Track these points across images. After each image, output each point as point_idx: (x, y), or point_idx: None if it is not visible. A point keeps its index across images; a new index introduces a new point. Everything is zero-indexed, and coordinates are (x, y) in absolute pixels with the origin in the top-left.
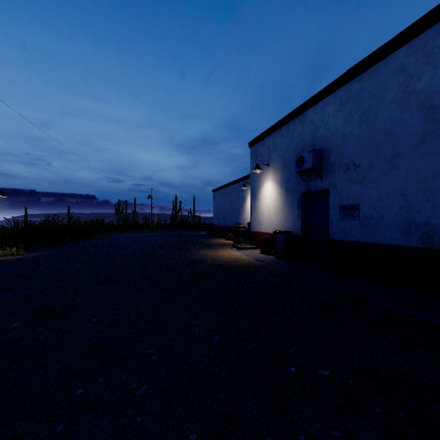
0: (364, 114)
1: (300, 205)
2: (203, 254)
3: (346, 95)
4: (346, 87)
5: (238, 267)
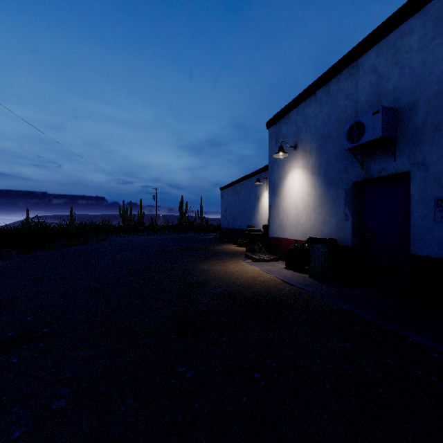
0: None
1: (349, 201)
2: (206, 268)
3: None
4: None
5: (259, 299)
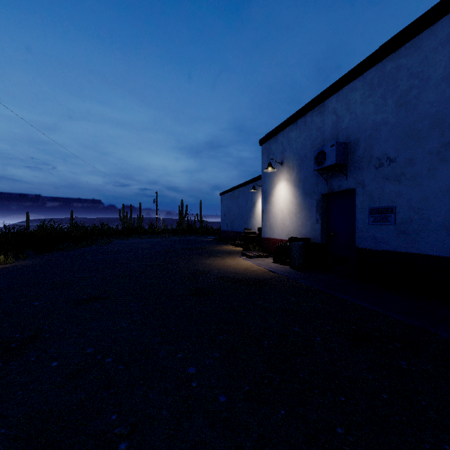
0: (401, 97)
1: (319, 208)
2: (208, 263)
3: (377, 76)
4: (377, 67)
5: (248, 280)
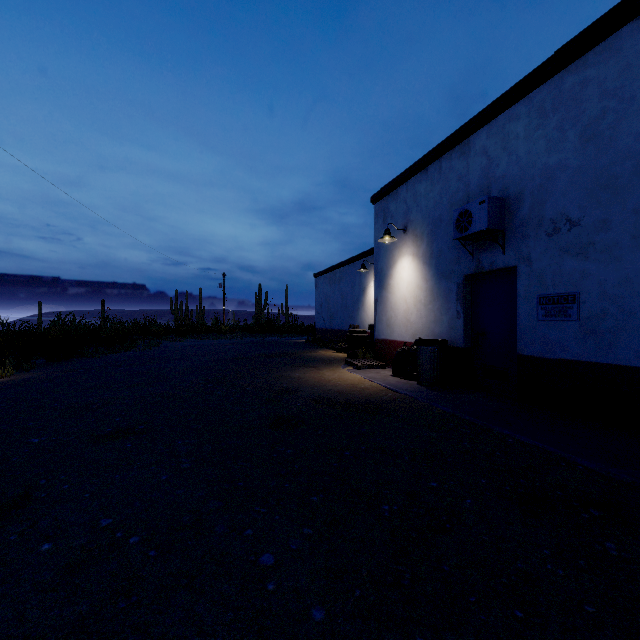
0: (589, 128)
1: (461, 296)
2: (297, 376)
3: (551, 97)
4: (551, 84)
5: (357, 404)
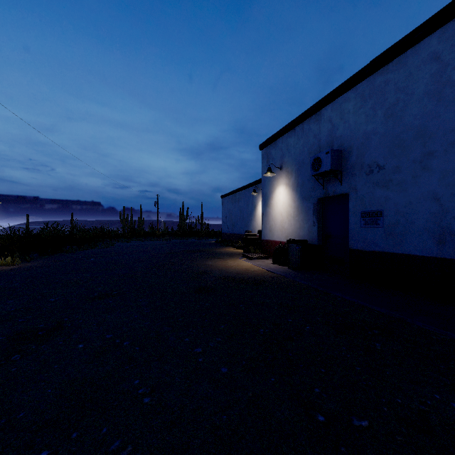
0: (389, 109)
1: (316, 212)
2: (210, 264)
3: (368, 89)
4: (368, 80)
5: (248, 280)
